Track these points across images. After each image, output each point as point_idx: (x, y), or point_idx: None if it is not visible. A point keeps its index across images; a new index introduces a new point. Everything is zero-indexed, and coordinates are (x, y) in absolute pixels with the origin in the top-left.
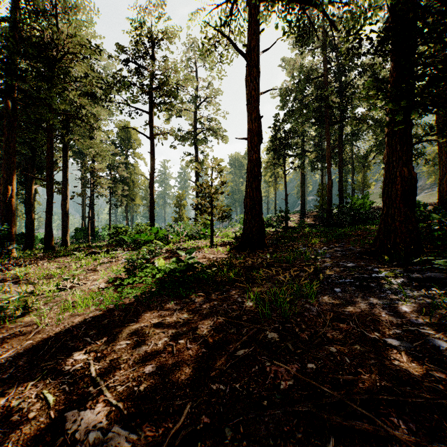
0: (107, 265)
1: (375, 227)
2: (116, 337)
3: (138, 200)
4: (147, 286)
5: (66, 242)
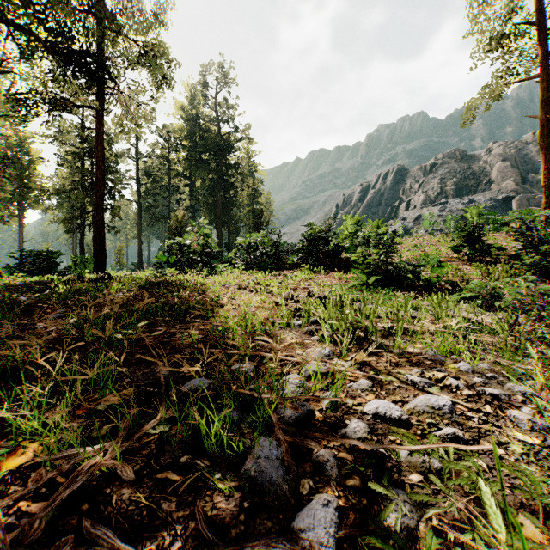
0: None
1: None
2: None
3: None
4: None
5: None
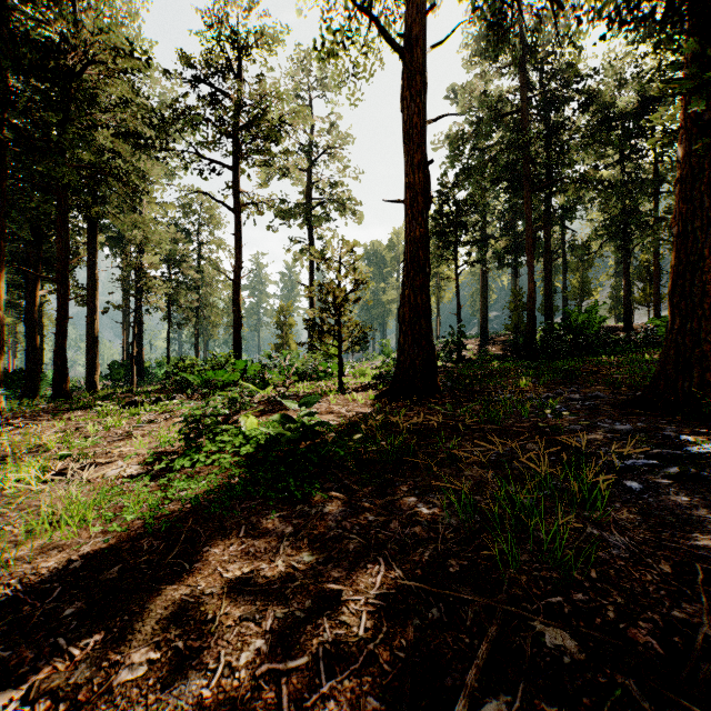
0: (152, 425)
1: (614, 359)
2: (126, 632)
3: (215, 317)
4: (222, 472)
5: (93, 384)
